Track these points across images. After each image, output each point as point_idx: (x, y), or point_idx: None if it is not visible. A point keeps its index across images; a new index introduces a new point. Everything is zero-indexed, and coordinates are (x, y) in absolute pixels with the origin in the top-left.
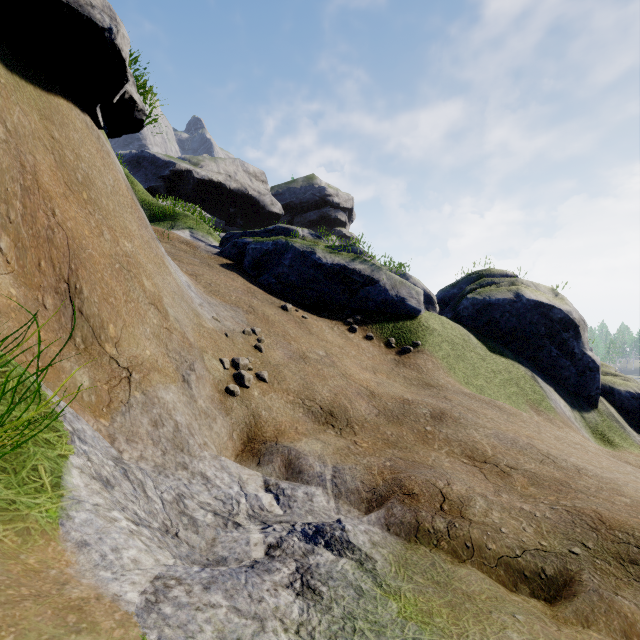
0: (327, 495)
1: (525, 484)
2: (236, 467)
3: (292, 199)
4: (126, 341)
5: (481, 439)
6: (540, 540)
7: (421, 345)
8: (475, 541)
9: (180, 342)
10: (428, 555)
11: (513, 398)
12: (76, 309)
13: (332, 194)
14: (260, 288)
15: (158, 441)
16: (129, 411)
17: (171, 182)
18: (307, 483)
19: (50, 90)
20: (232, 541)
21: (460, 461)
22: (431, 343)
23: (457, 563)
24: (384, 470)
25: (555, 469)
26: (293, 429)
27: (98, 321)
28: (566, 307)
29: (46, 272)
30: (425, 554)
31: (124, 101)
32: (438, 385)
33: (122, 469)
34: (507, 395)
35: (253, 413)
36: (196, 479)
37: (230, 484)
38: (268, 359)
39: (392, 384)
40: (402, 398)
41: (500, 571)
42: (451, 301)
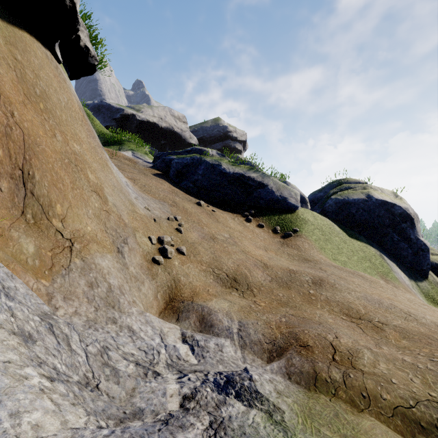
0: (234, 346)
1: (397, 337)
2: (158, 321)
3: (204, 134)
4: (71, 219)
5: (354, 300)
6: (428, 391)
7: (299, 231)
8: (370, 391)
9: (116, 222)
10: (329, 405)
11: (368, 270)
12: (28, 191)
13: (232, 131)
14: (181, 190)
15: (92, 299)
16: (68, 274)
17: (121, 122)
18: (217, 335)
19: (15, 24)
20: (150, 392)
21: (340, 318)
22: (306, 230)
23: (357, 413)
24: (281, 325)
25: (418, 325)
26: (205, 291)
27: (47, 201)
28: (404, 205)
29: (3, 160)
30: (326, 403)
31: (80, 48)
32: (314, 260)
33: (48, 324)
34: (363, 268)
35: (174, 278)
36: (123, 332)
37: (152, 336)
38: (186, 238)
39: (279, 259)
40: (288, 269)
41: (397, 421)
42: (319, 201)
